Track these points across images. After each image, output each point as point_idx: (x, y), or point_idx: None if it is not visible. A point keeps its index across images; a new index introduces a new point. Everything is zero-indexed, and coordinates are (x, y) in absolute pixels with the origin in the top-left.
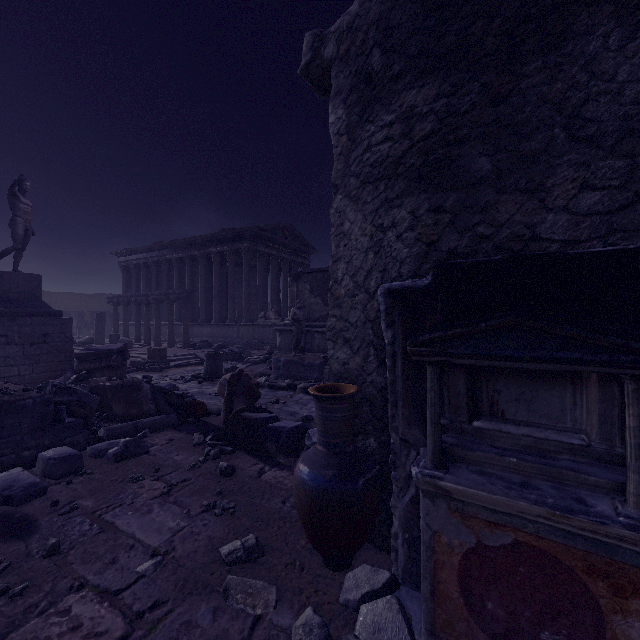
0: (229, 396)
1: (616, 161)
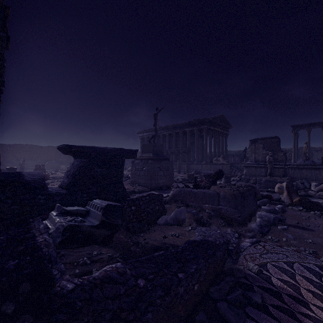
0: (288, 193)
1: None
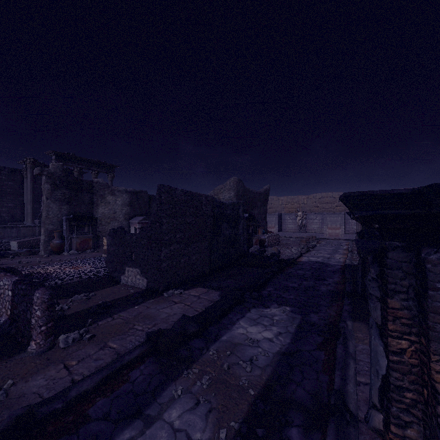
0: None
1: (87, 206)
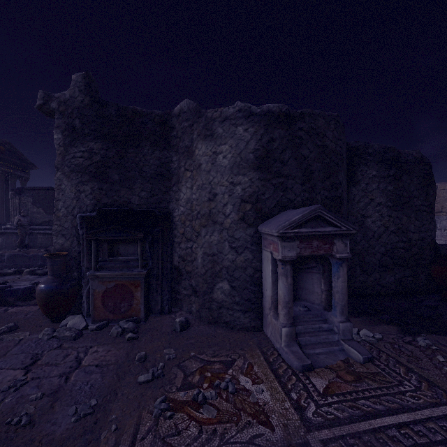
0: None
1: (149, 184)
